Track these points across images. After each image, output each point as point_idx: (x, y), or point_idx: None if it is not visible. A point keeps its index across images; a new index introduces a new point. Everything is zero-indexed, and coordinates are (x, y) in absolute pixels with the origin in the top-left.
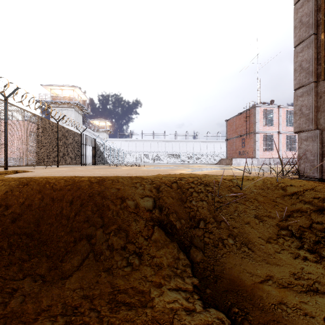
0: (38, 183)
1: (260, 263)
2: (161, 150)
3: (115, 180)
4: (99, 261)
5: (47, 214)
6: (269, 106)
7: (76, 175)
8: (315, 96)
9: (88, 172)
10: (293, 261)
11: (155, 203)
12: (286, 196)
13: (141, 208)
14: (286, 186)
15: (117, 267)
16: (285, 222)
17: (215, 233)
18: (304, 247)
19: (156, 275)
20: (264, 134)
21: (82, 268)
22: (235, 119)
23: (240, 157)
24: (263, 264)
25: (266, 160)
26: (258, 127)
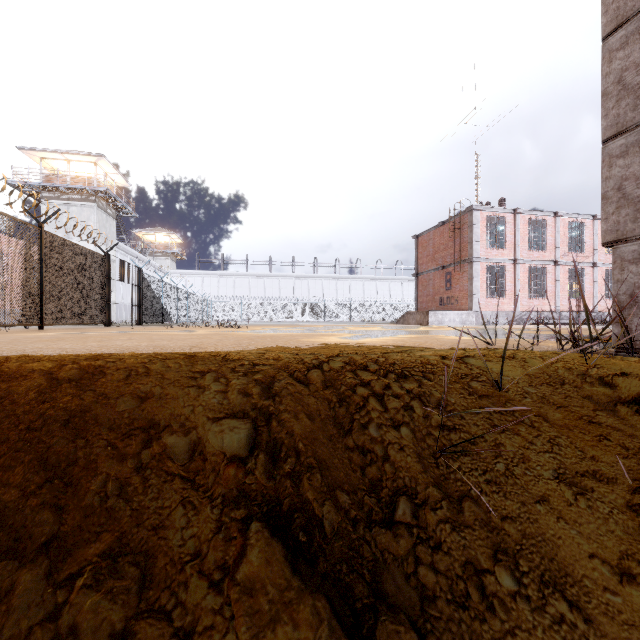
0: None
1: None
2: (286, 294)
3: (139, 366)
4: None
5: None
6: (497, 210)
7: (43, 351)
8: None
9: (93, 342)
10: None
11: (256, 439)
12: (622, 406)
13: (210, 459)
14: (612, 378)
15: None
16: None
17: (449, 545)
18: None
19: None
20: (488, 264)
21: None
22: (433, 234)
23: (442, 308)
24: None
25: (492, 314)
26: (478, 250)
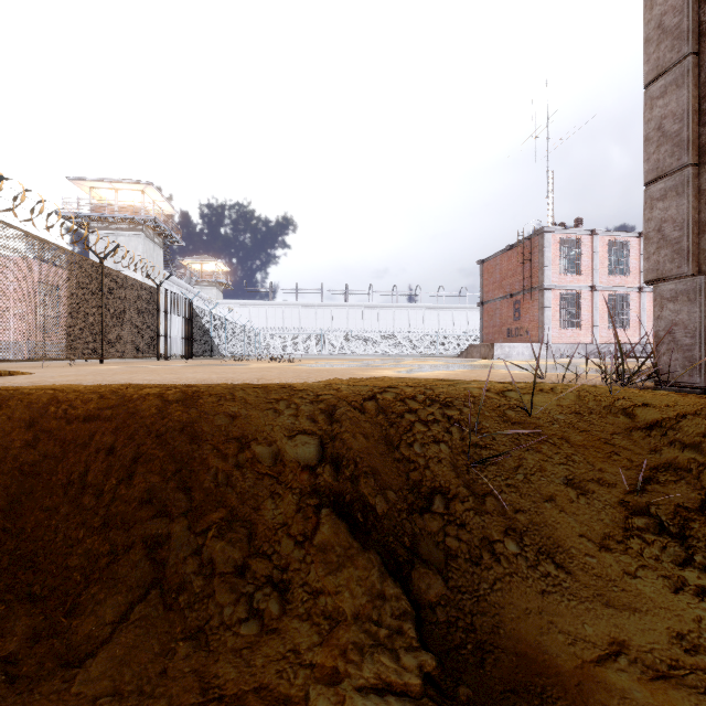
0: (30, 401)
1: (589, 606)
2: (338, 325)
3: (226, 393)
4: (174, 610)
5: (46, 483)
6: (572, 232)
7: (135, 382)
8: (694, 197)
9: (166, 374)
10: (673, 599)
11: (323, 450)
12: (636, 430)
13: (288, 463)
14: (633, 407)
15: (220, 626)
16: (640, 495)
17: (471, 527)
18: (696, 561)
19: (323, 647)
20: (561, 291)
21: (126, 631)
22: (500, 259)
23: (510, 341)
24: (598, 608)
25: (566, 347)
26: (550, 276)
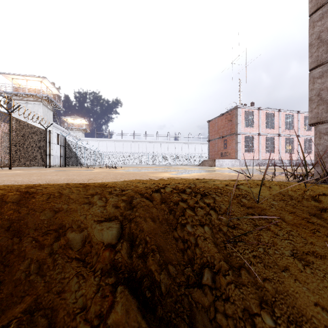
0: None
1: None
2: (142, 151)
3: (55, 192)
4: None
5: None
6: (250, 108)
7: (4, 182)
8: None
9: (35, 177)
10: None
11: (122, 234)
12: (325, 213)
13: (94, 247)
14: (318, 197)
15: None
16: None
17: (234, 298)
18: None
19: None
20: (245, 135)
21: None
22: (217, 120)
23: (222, 158)
24: None
25: (247, 161)
26: (240, 128)
